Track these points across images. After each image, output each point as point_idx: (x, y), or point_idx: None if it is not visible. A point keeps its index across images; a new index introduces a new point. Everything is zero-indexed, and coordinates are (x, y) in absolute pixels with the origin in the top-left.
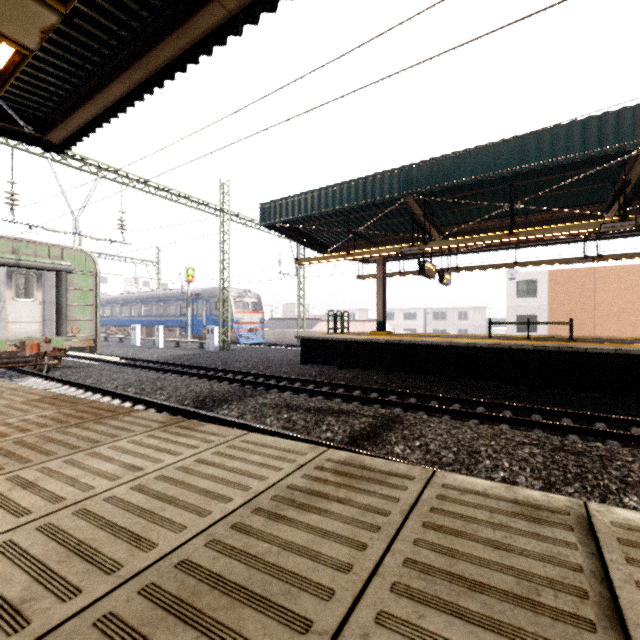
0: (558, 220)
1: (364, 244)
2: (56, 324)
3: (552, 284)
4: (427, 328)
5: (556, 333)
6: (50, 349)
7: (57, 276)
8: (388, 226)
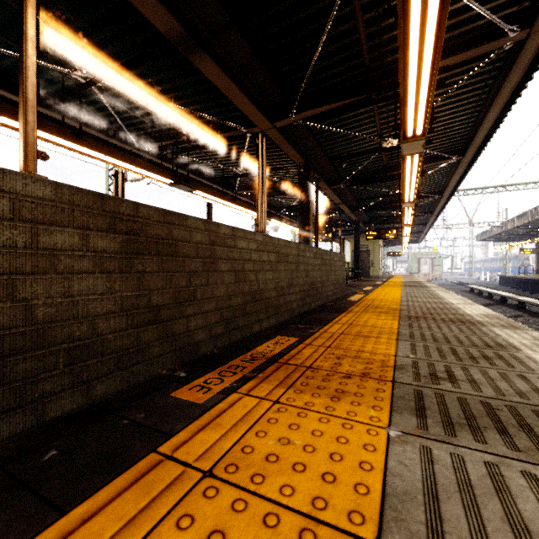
0: None
1: (533, 238)
2: (430, 270)
3: None
4: None
5: None
6: (428, 276)
7: (431, 259)
8: None
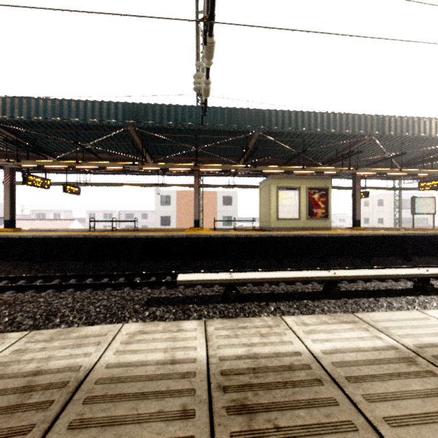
0: (130, 160)
1: None
2: None
3: (178, 198)
4: (121, 224)
5: (180, 226)
6: None
7: None
8: (5, 143)
